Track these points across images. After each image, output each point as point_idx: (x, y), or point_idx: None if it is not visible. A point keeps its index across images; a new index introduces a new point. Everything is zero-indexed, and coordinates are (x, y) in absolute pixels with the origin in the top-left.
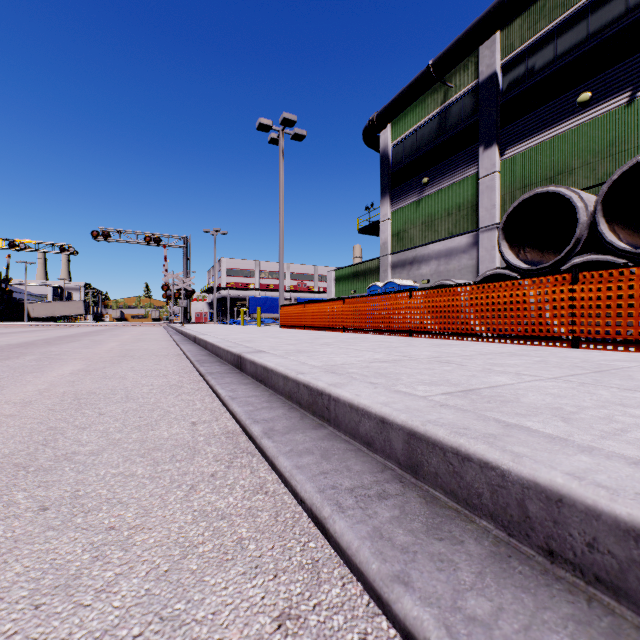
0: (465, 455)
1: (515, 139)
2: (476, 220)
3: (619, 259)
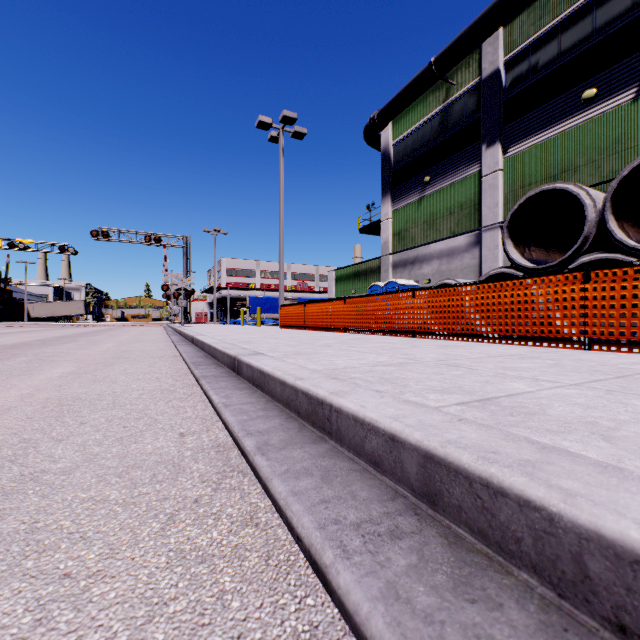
0: (498, 488)
1: (518, 137)
2: (478, 219)
3: (629, 257)
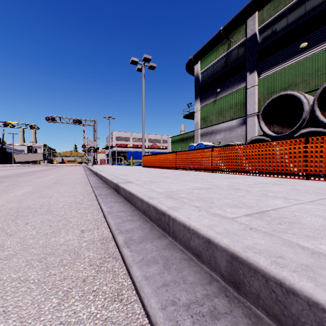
0: (290, 289)
1: (266, 68)
2: (245, 111)
3: None
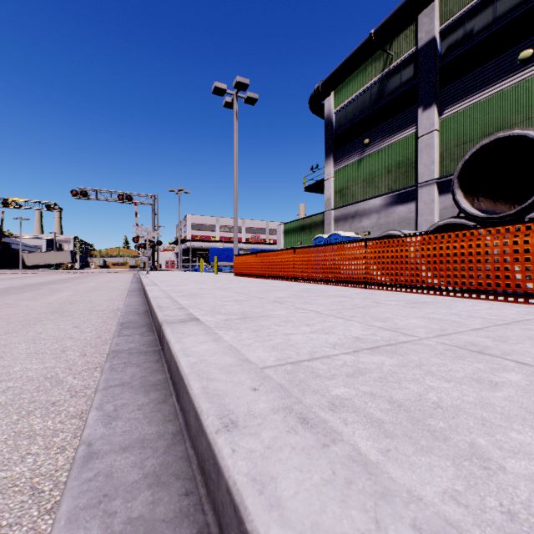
0: None
1: (454, 99)
2: (415, 176)
3: None
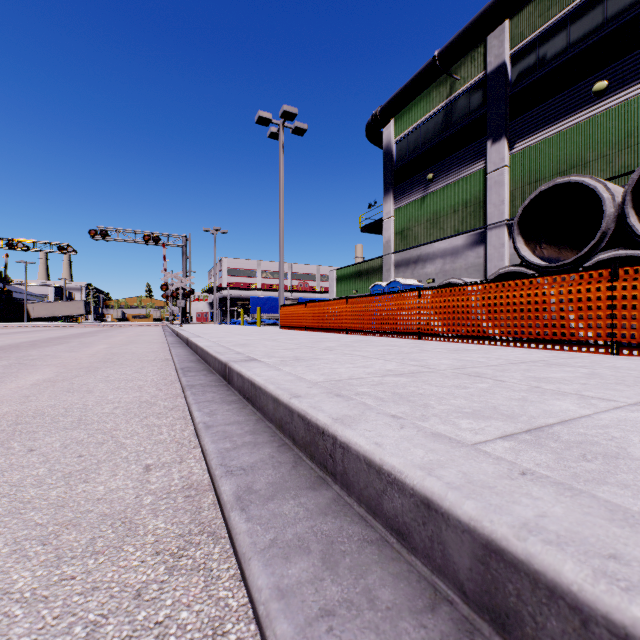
0: None
1: (525, 132)
2: (484, 217)
3: None
